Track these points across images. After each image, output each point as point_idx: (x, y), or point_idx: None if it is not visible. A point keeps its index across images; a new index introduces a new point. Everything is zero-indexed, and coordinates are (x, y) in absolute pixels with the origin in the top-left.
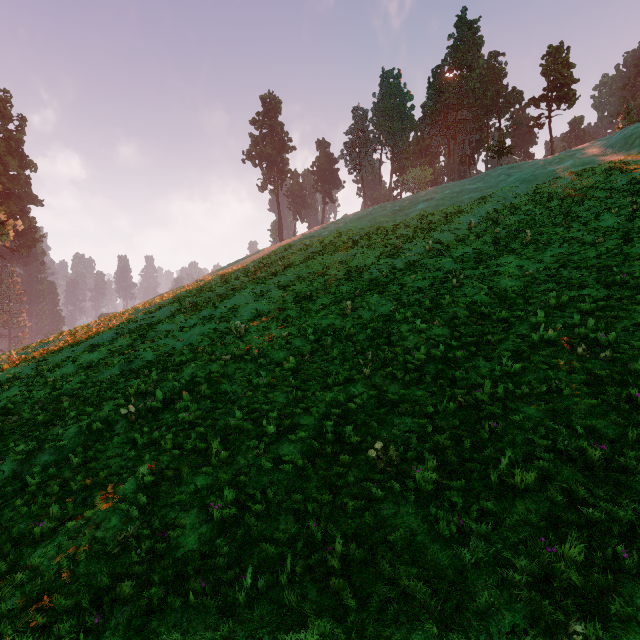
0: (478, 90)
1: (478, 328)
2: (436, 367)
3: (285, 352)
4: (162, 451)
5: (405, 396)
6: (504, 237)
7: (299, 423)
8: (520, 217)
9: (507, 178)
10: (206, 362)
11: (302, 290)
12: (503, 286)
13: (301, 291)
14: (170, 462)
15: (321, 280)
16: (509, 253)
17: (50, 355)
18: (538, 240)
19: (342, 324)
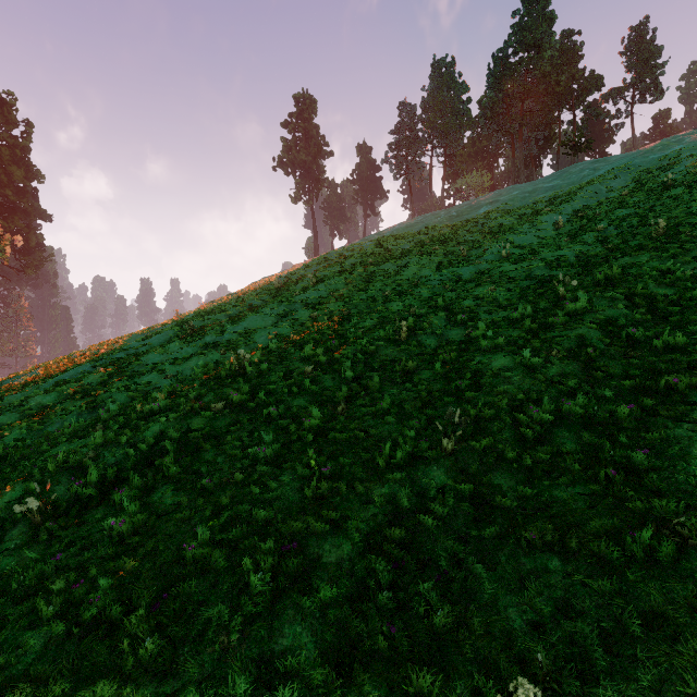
0: (549, 75)
1: (631, 362)
2: (576, 435)
3: (308, 397)
4: (39, 617)
5: (529, 497)
6: (614, 235)
7: (320, 557)
8: (629, 211)
9: (594, 172)
10: (185, 414)
11: (337, 309)
12: (647, 296)
13: (336, 310)
14: (38, 657)
15: (363, 296)
16: (636, 251)
17: (6, 395)
18: (678, 233)
19: (394, 354)
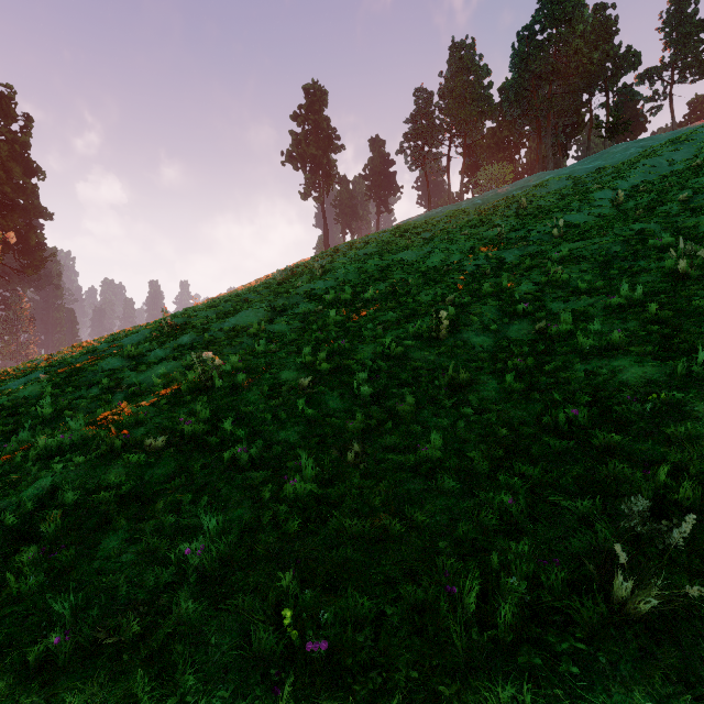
0: (581, 51)
1: None
2: None
3: (302, 426)
4: None
5: None
6: None
7: None
8: None
9: (643, 149)
10: (102, 454)
11: (348, 301)
12: None
13: (347, 302)
14: None
15: (380, 286)
16: None
17: None
18: None
19: (431, 359)
